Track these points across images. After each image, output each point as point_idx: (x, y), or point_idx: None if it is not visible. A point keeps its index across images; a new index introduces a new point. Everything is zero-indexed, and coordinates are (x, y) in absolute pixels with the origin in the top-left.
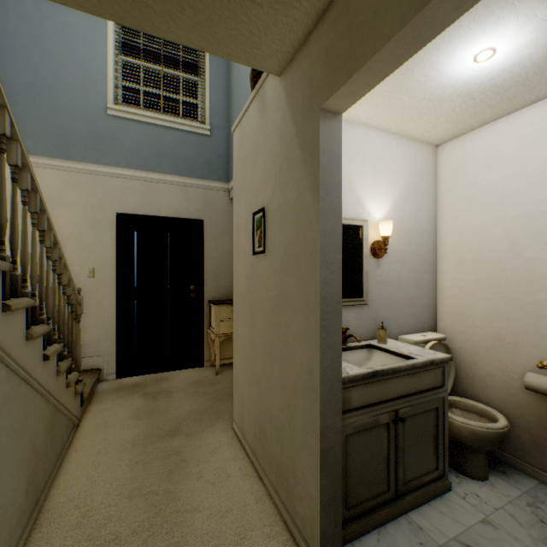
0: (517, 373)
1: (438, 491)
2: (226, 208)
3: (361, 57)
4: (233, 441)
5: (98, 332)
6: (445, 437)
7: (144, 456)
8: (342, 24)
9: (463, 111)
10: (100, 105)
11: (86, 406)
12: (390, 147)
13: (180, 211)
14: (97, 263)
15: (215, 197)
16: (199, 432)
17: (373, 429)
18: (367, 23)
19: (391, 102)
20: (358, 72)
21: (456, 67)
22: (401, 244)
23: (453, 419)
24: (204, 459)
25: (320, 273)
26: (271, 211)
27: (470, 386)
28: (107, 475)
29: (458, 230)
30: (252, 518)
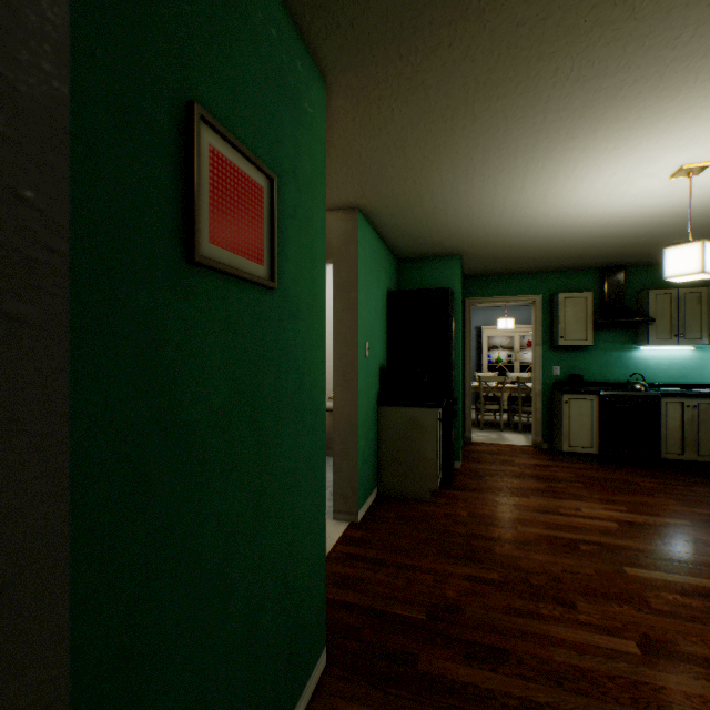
0: None
1: None
2: None
3: None
4: None
5: None
6: None
7: None
8: None
9: None
10: None
11: None
12: None
13: None
14: None
15: None
16: None
17: None
18: None
19: None
20: None
21: None
22: None
23: None
24: None
25: None
26: None
27: None
28: None
29: None
30: None
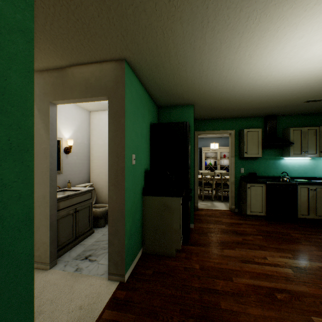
0: None
1: (90, 234)
2: None
3: (67, 96)
4: None
5: None
6: (92, 215)
7: None
8: (60, 80)
9: (98, 105)
10: None
11: None
12: (72, 109)
13: None
14: None
15: None
16: None
17: (68, 216)
18: (70, 88)
19: None
20: (66, 100)
21: None
22: (77, 149)
23: (95, 209)
24: None
25: (49, 160)
26: None
27: (101, 200)
28: None
29: (98, 145)
30: None
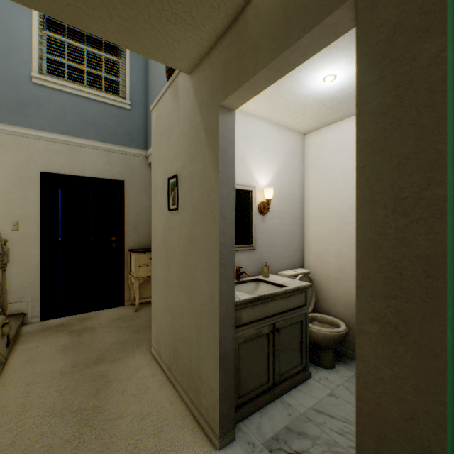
0: (353, 294)
1: (302, 379)
2: (145, 171)
3: (246, 75)
4: (152, 362)
5: (22, 279)
6: (307, 340)
7: (72, 382)
8: (234, 48)
9: (320, 112)
10: (24, 73)
11: (12, 347)
12: (272, 133)
13: (103, 172)
14: (22, 217)
15: (135, 162)
16: (122, 358)
17: (257, 338)
18: (250, 52)
19: (272, 101)
20: (244, 85)
21: (313, 84)
22: (280, 205)
23: (313, 328)
24: (127, 378)
25: (219, 226)
26: (183, 177)
27: (325, 305)
28: (37, 401)
29: (318, 195)
30: (168, 416)
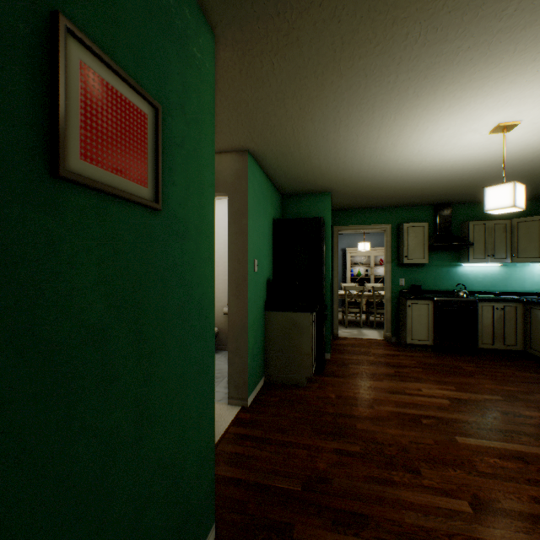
0: (221, 310)
1: None
2: None
3: None
4: None
5: None
6: None
7: None
8: None
9: None
10: None
11: None
12: None
13: None
14: None
15: None
16: None
17: None
18: None
19: None
20: None
21: None
22: None
23: None
24: None
25: None
26: None
27: None
28: None
29: None
30: None
